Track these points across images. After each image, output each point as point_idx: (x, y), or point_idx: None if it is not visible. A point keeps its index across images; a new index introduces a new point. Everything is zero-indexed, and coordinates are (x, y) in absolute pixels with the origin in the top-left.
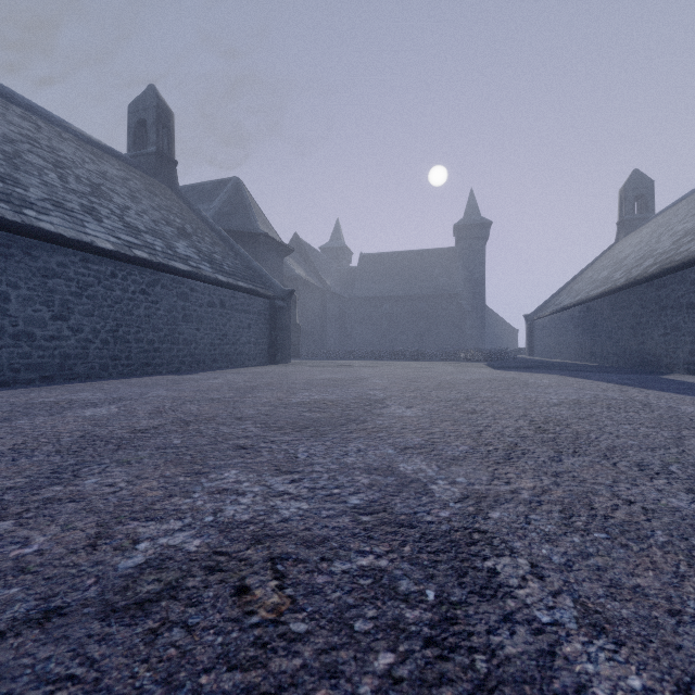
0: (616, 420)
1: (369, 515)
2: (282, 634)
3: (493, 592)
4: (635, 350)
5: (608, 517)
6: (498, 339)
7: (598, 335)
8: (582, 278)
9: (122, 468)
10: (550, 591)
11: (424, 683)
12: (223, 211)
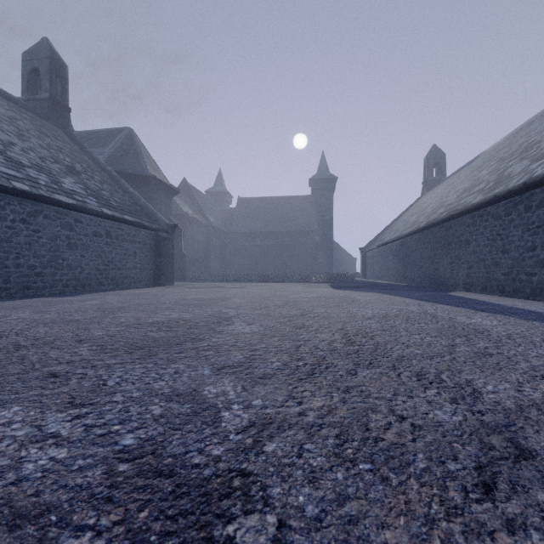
0: (410, 331)
1: (131, 461)
2: None
3: None
4: (432, 274)
5: (379, 440)
6: (342, 265)
7: (408, 262)
8: (399, 221)
9: None
10: None
11: None
12: (116, 155)
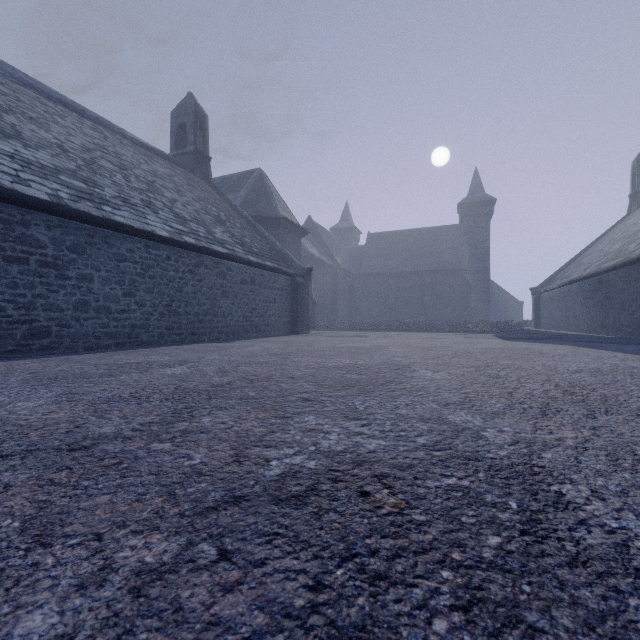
0: None
1: (439, 451)
2: (410, 521)
3: (564, 506)
4: None
5: None
6: (503, 311)
7: (611, 307)
8: (592, 251)
9: (223, 412)
10: (613, 508)
11: (530, 555)
12: (248, 199)
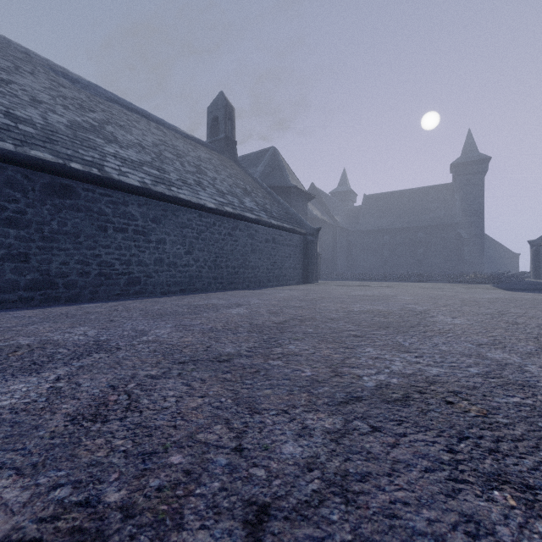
0: None
1: (493, 378)
2: (496, 422)
3: None
4: None
5: None
6: (497, 263)
7: None
8: None
9: (299, 342)
10: None
11: None
12: (265, 172)
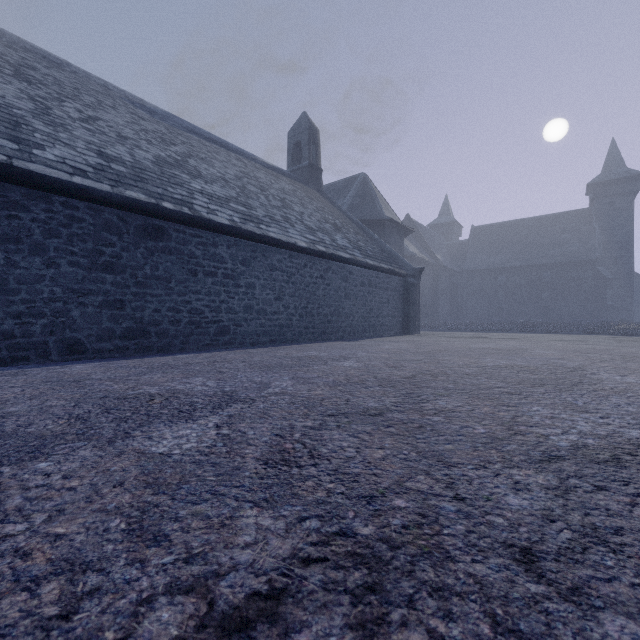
0: None
1: None
2: None
3: None
4: None
5: None
6: None
7: None
8: None
9: (446, 398)
10: None
11: None
12: (353, 204)
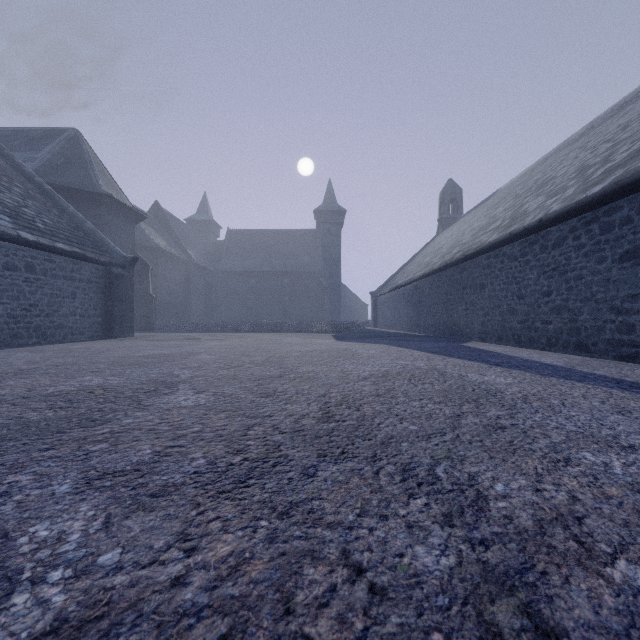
0: (409, 396)
1: None
2: None
3: None
4: (447, 322)
5: None
6: (352, 312)
7: (422, 309)
8: (413, 262)
9: None
10: None
11: None
12: (53, 163)
